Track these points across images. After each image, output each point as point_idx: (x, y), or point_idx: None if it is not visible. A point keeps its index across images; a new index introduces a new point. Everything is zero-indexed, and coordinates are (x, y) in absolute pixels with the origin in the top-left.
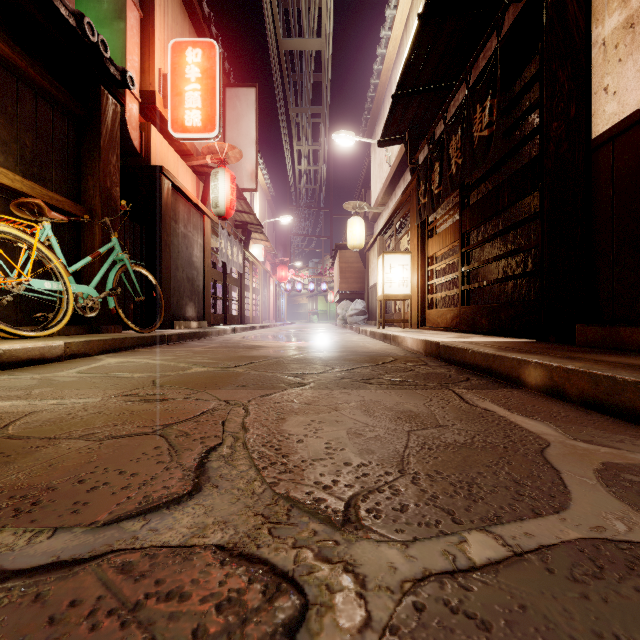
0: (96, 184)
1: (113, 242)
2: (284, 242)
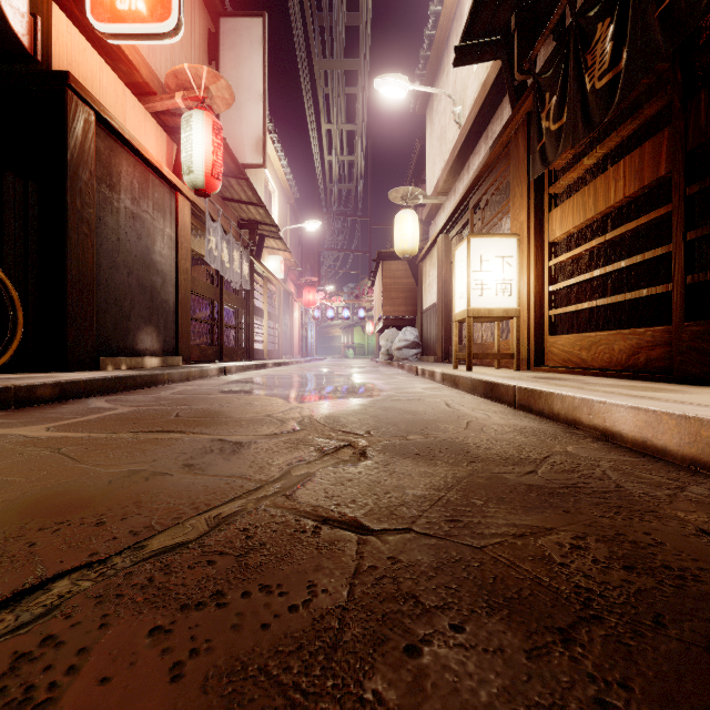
0: None
1: None
2: (312, 259)
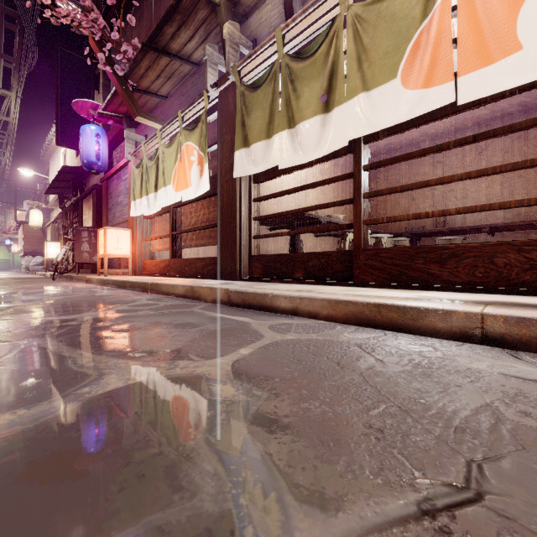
0: None
1: None
2: None
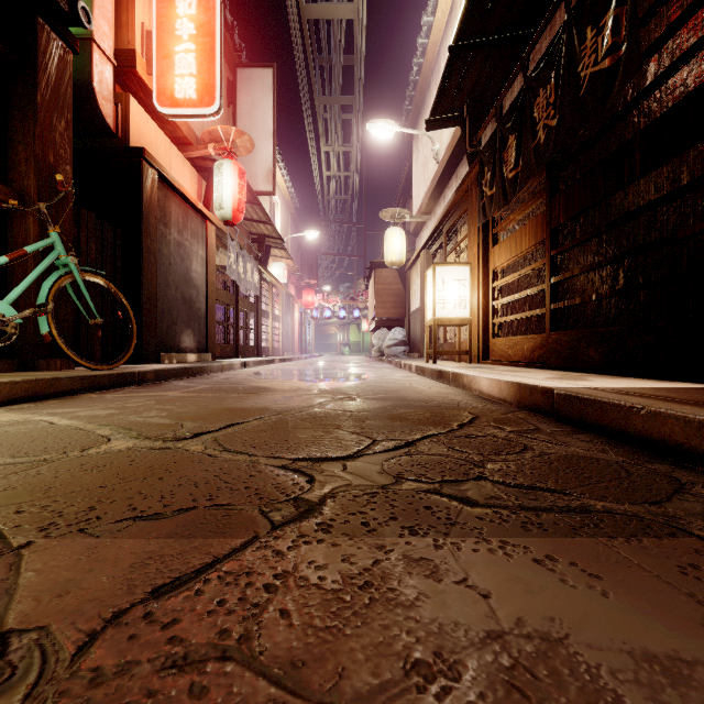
0: (30, 156)
1: (51, 238)
2: (311, 262)
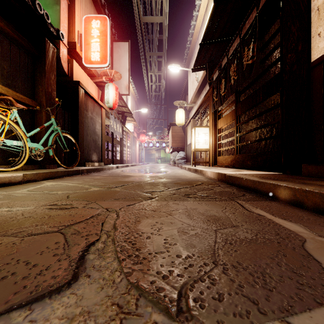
0: (43, 90)
1: (52, 120)
2: (143, 122)
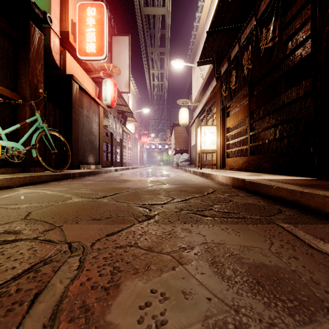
0: (27, 81)
1: (36, 116)
2: (145, 123)
